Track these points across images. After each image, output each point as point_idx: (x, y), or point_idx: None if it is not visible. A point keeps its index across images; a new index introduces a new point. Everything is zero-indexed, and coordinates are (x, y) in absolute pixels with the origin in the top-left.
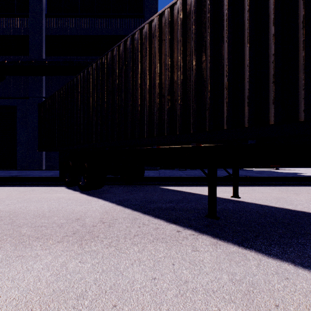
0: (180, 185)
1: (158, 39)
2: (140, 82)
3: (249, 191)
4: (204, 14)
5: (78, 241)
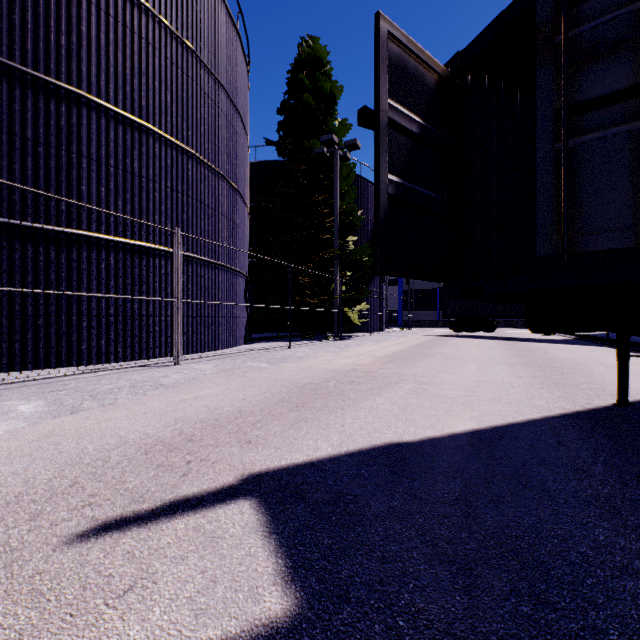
0: None
1: None
2: None
3: None
4: None
5: (545, 383)
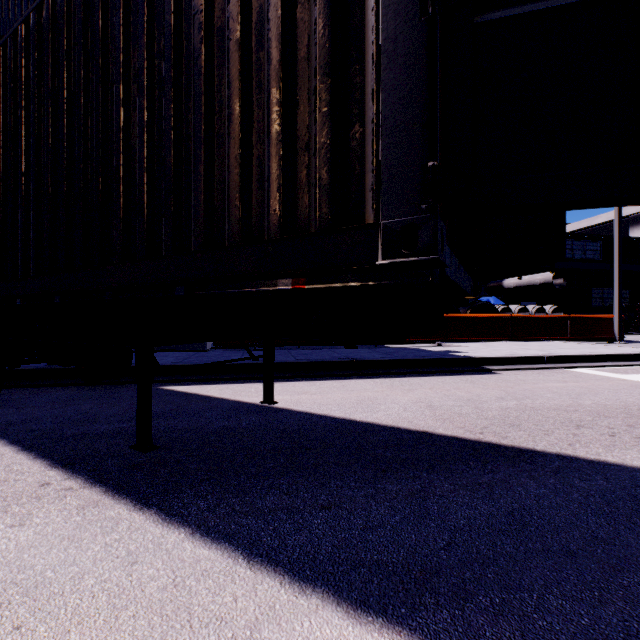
0: (209, 383)
1: (35, 62)
2: (13, 154)
3: (332, 388)
4: (93, 20)
5: None
